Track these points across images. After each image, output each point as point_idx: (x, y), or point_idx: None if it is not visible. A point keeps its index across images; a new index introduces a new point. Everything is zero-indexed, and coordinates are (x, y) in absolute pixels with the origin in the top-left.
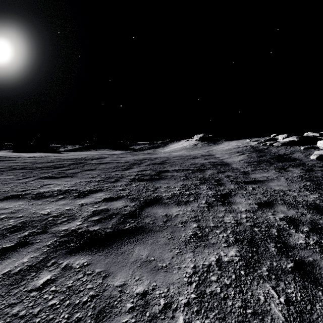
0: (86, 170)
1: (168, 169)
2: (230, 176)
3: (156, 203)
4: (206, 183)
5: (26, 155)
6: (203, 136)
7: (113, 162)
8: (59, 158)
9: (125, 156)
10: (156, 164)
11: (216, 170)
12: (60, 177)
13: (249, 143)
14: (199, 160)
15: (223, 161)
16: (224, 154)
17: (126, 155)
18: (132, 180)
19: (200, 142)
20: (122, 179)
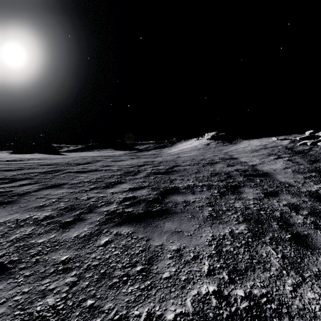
0: (47, 187)
1: (177, 185)
2: (298, 207)
3: None
4: (265, 234)
5: (10, 157)
6: (215, 134)
7: (101, 169)
8: (41, 162)
9: (122, 159)
10: (159, 175)
11: (258, 189)
12: None
13: (277, 142)
14: (220, 167)
15: (257, 169)
16: (251, 157)
17: (125, 158)
18: (107, 220)
19: (212, 141)
20: (90, 216)
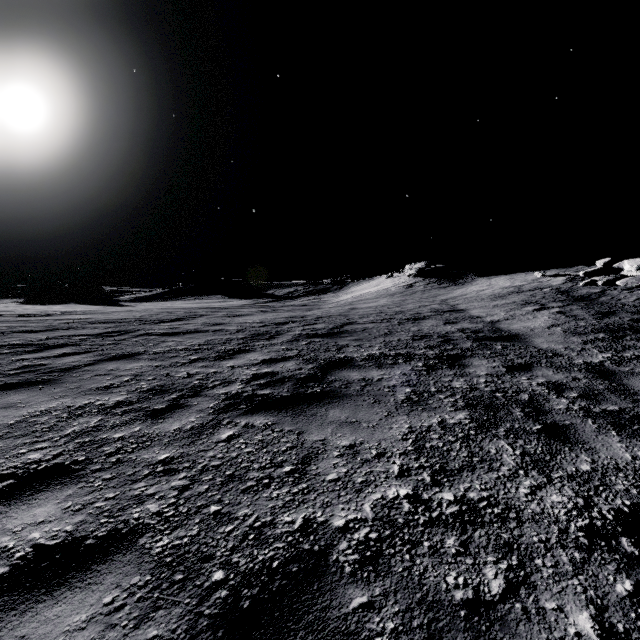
0: (111, 359)
1: (350, 354)
2: (563, 386)
3: (292, 632)
4: (498, 425)
5: (24, 310)
6: (424, 267)
7: (206, 329)
8: (88, 318)
9: (245, 313)
10: (317, 338)
11: (498, 361)
12: (6, 386)
13: (542, 281)
14: (431, 326)
15: (500, 329)
16: (490, 307)
17: (249, 311)
18: (227, 407)
19: (419, 279)
20: (197, 401)
